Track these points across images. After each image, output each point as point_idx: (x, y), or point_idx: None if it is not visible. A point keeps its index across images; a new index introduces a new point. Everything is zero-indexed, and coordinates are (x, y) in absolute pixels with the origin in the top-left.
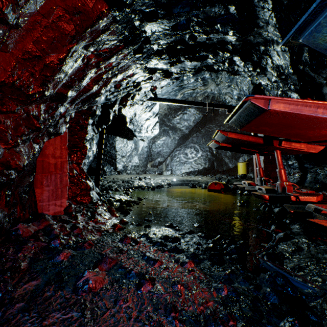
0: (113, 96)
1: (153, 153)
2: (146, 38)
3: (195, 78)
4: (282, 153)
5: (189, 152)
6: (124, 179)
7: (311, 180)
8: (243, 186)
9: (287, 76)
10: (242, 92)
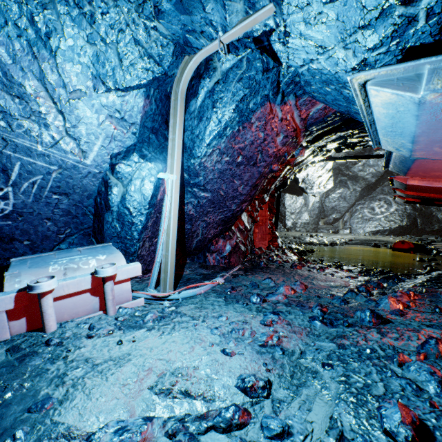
0: None
1: (326, 208)
2: (320, 149)
3: None
4: None
5: (377, 205)
6: (295, 235)
7: None
8: (439, 246)
9: None
10: None
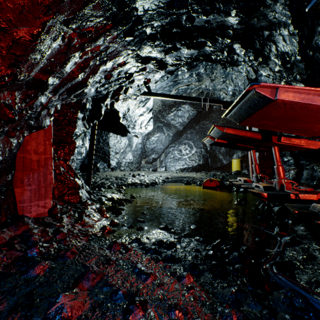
0: (104, 88)
1: (147, 150)
2: (138, 18)
3: (190, 74)
4: (279, 149)
5: (183, 148)
6: (118, 176)
7: (307, 177)
8: (239, 183)
9: (293, 65)
10: (237, 88)
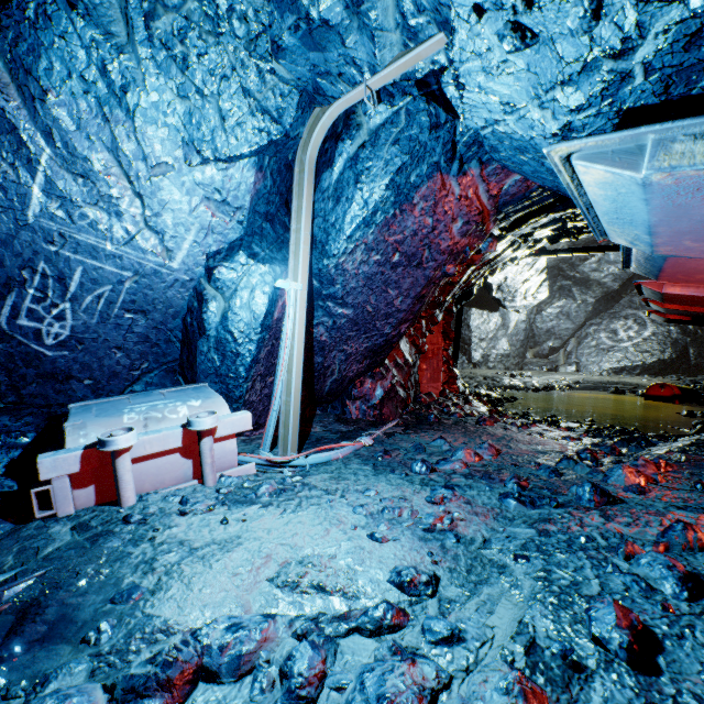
0: None
1: (537, 332)
2: (524, 239)
3: None
4: None
5: (622, 326)
6: (486, 375)
7: None
8: None
9: None
10: None
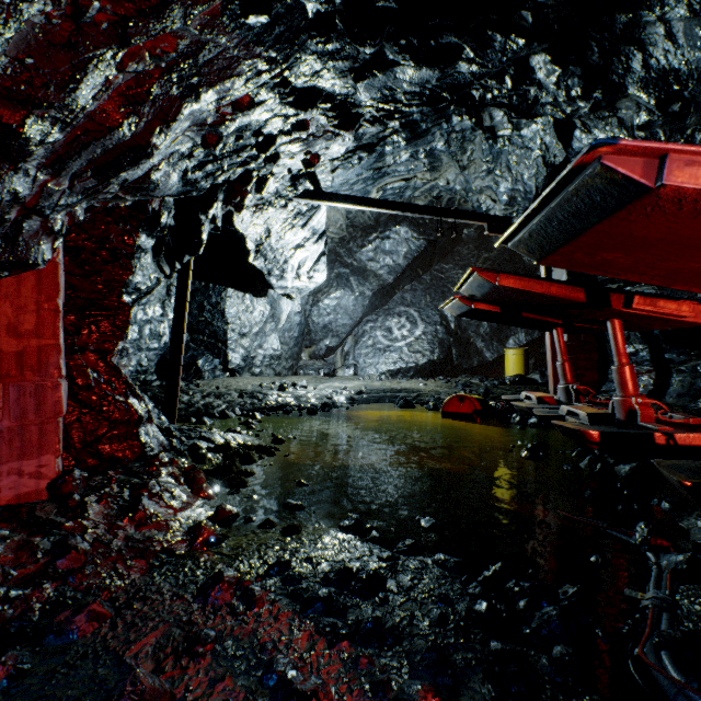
0: (203, 174)
1: (314, 328)
2: None
3: (412, 152)
4: (622, 327)
5: (396, 324)
6: (245, 389)
7: (682, 390)
8: (529, 406)
9: (688, 105)
10: (520, 186)
